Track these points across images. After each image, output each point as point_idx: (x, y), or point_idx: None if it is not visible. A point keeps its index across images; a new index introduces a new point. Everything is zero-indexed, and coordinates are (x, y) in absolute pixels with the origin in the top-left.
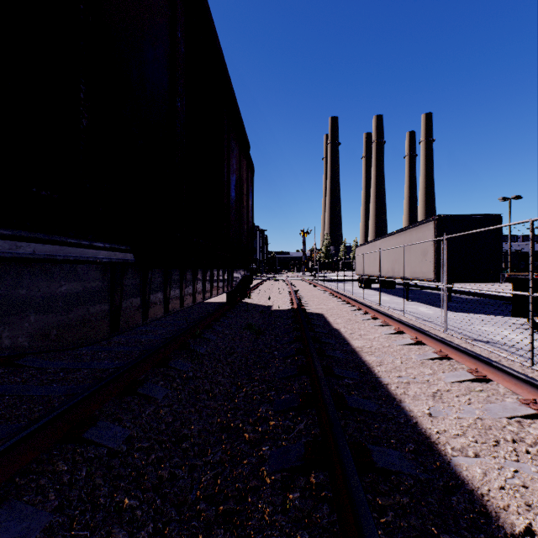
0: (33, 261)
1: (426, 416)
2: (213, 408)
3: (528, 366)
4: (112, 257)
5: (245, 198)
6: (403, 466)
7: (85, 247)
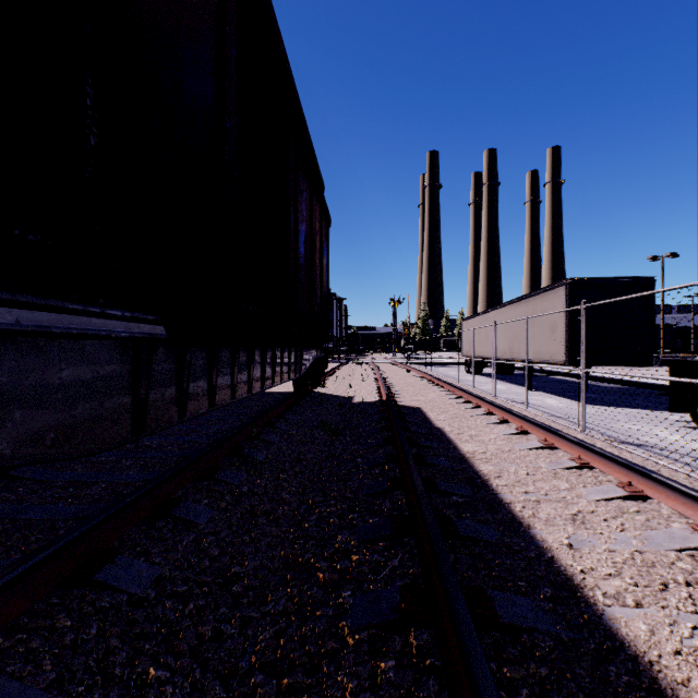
0: (16, 334)
1: (565, 548)
2: (274, 537)
3: (697, 479)
4: (134, 331)
5: (317, 256)
6: (537, 621)
7: (95, 316)
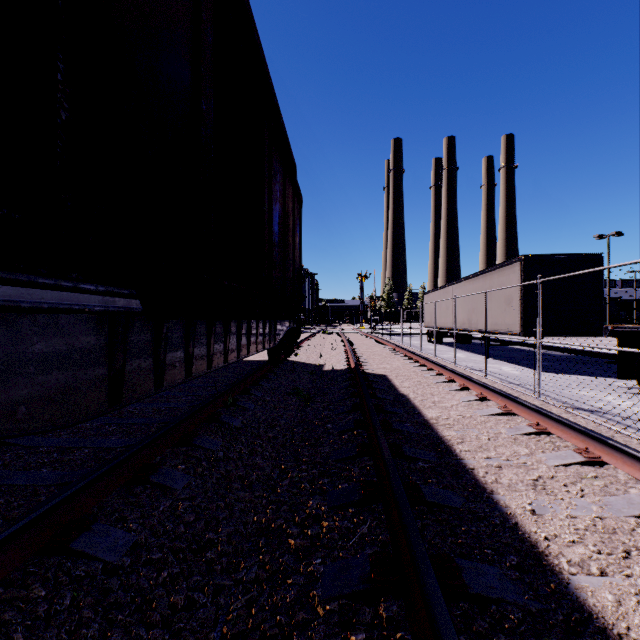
0: None
1: (528, 514)
2: (248, 502)
3: None
4: (109, 305)
5: (290, 234)
6: (505, 591)
7: (67, 290)
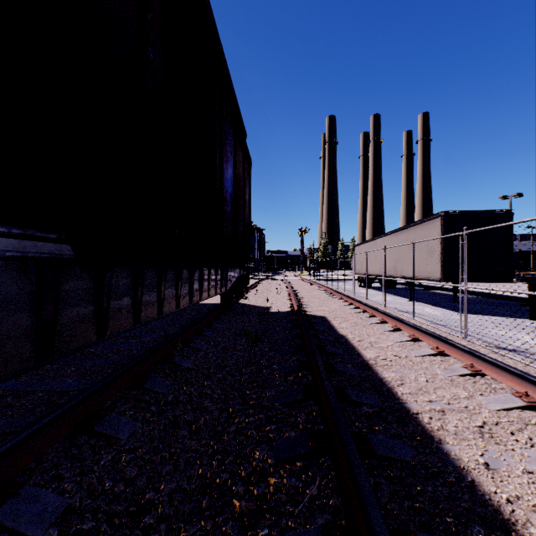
0: None
1: (483, 469)
2: (193, 452)
3: None
4: (28, 250)
5: (240, 191)
6: None
7: None
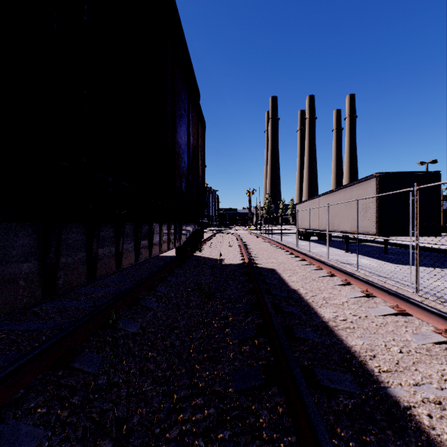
0: None
1: None
2: None
3: None
4: None
5: (195, 150)
6: None
7: None
